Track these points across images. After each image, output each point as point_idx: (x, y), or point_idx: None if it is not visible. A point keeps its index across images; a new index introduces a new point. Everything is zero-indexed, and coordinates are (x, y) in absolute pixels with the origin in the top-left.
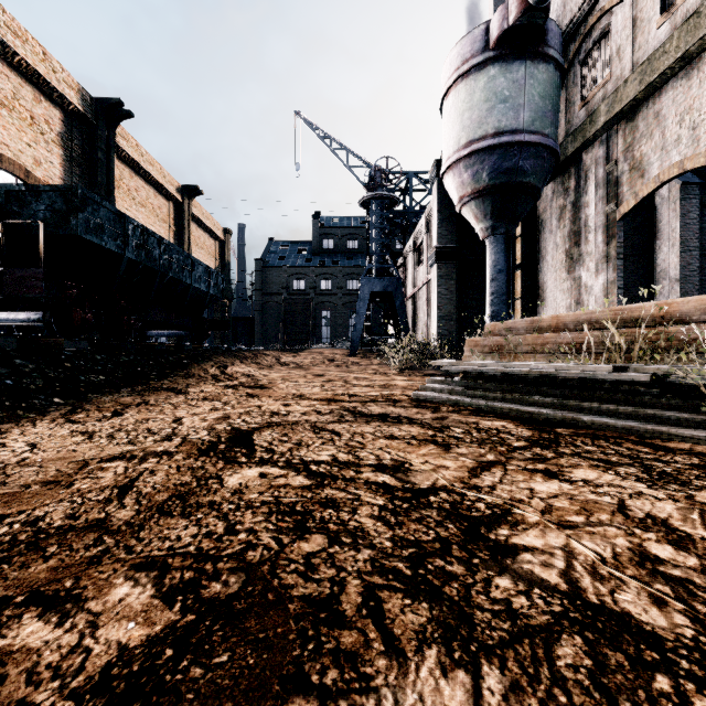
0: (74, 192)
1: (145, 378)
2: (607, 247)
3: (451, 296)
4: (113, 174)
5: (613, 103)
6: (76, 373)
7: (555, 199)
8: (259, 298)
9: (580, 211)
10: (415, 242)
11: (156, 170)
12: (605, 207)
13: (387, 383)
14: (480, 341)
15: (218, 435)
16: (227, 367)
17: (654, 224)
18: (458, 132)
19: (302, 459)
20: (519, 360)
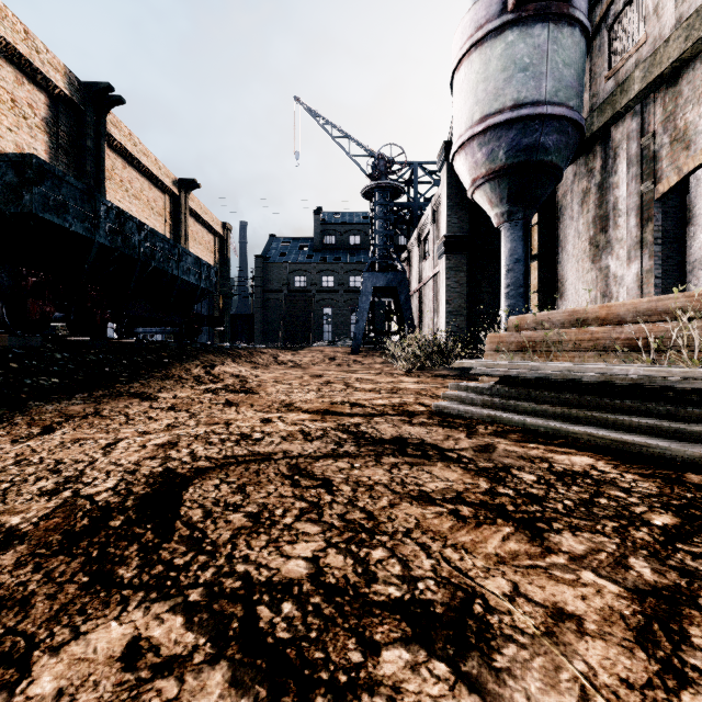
0: (27, 162)
1: (111, 381)
2: (641, 232)
3: (461, 289)
4: (103, 164)
5: (651, 67)
6: (22, 375)
7: (577, 182)
8: (260, 295)
9: (608, 193)
10: (420, 234)
11: (150, 161)
12: (639, 187)
13: (395, 386)
14: (505, 337)
15: (130, 488)
16: (215, 367)
17: (688, 209)
18: (471, 107)
19: (248, 576)
20: (558, 359)
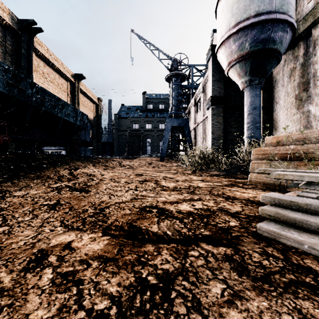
0: None
1: None
2: None
3: (220, 126)
4: (31, 62)
5: None
6: None
7: (286, 64)
8: (116, 133)
9: (308, 68)
10: (195, 99)
11: (59, 64)
12: None
13: (190, 184)
14: (269, 150)
15: None
16: (77, 169)
17: None
18: (229, 19)
19: None
20: None
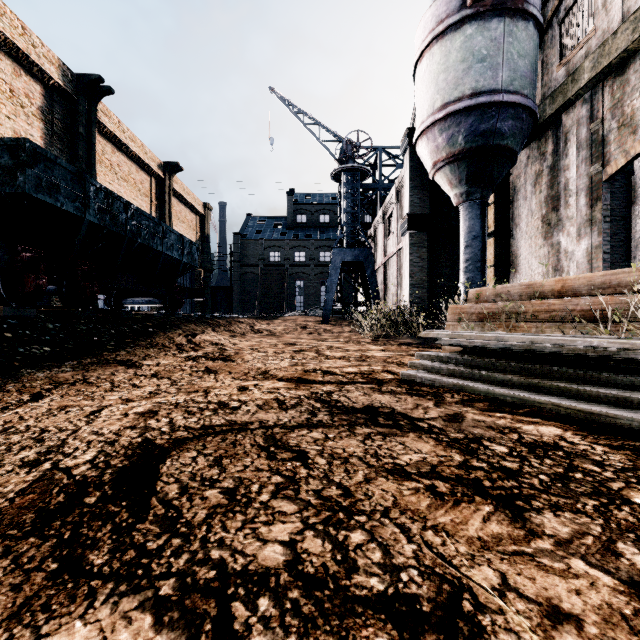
0: (21, 146)
1: (99, 349)
2: (591, 210)
3: (423, 263)
4: (94, 149)
5: (600, 57)
6: (15, 344)
7: (530, 164)
8: (238, 269)
9: (559, 175)
10: (385, 213)
11: (137, 146)
12: (588, 169)
13: (363, 354)
14: (466, 308)
15: (108, 461)
16: (196, 336)
17: (633, 189)
18: (432, 96)
19: (222, 564)
20: (516, 329)
